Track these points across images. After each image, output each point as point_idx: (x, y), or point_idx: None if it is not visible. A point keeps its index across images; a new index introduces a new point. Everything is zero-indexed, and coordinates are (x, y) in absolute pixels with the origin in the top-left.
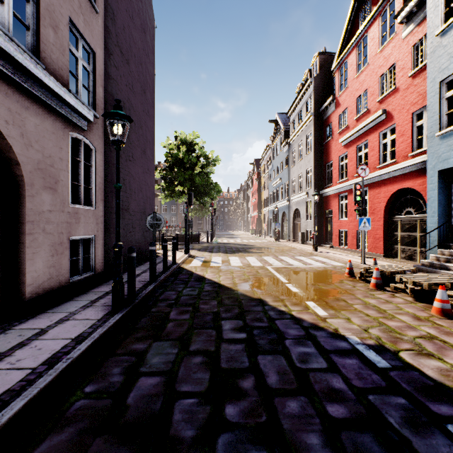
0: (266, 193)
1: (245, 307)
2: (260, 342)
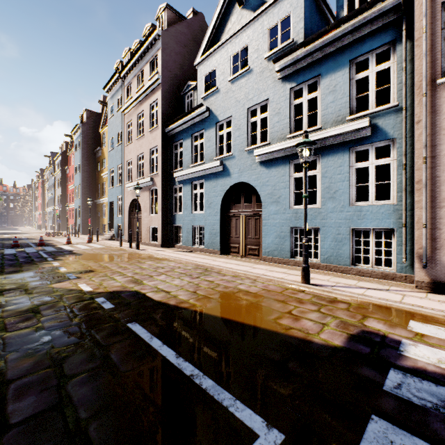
0: (47, 199)
1: (5, 238)
2: (6, 239)
